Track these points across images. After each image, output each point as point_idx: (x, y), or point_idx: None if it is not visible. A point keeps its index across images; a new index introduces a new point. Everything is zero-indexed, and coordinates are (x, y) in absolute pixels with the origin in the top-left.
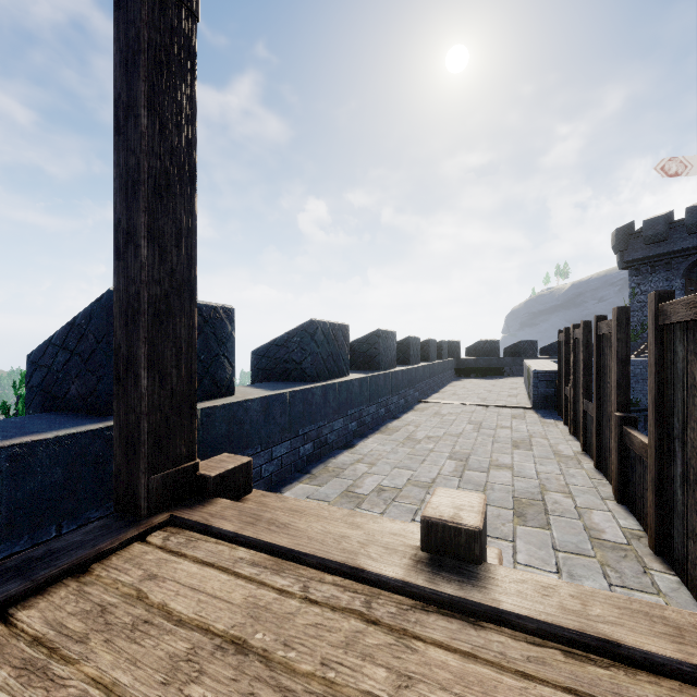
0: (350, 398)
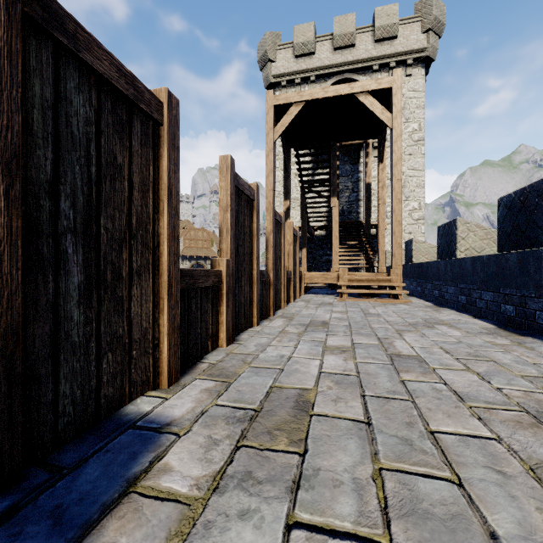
0: (502, 274)
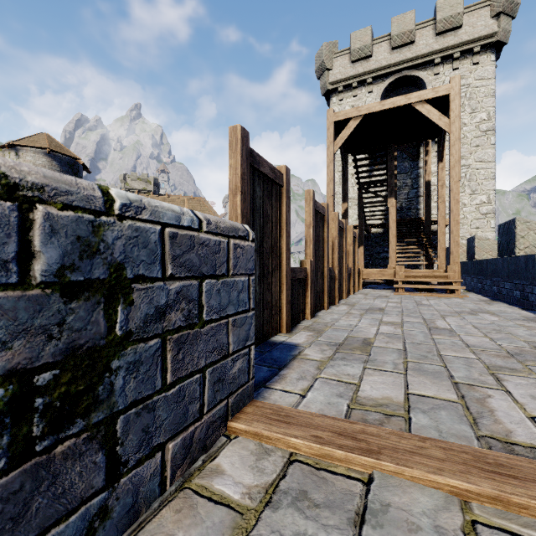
0: None
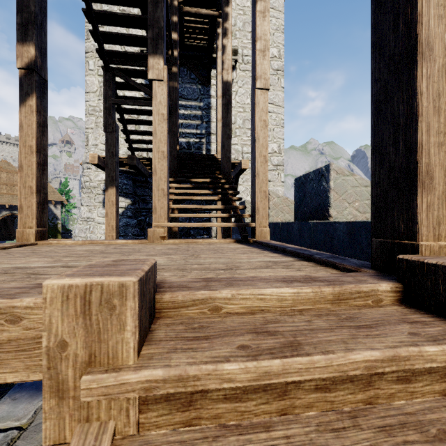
0: None
